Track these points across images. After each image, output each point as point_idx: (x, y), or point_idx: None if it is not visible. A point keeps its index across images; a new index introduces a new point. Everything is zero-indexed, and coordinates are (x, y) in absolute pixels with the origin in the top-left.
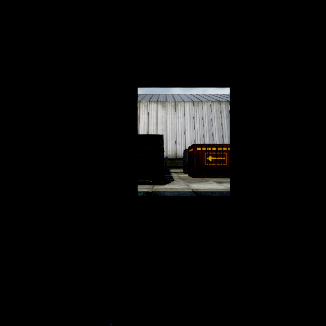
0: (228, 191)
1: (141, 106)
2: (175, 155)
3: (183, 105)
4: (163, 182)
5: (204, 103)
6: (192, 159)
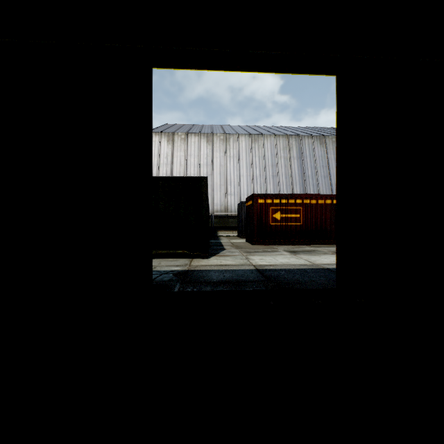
0: (313, 268)
1: (176, 139)
2: (226, 211)
3: (237, 139)
4: (208, 252)
5: (266, 137)
6: (251, 216)
